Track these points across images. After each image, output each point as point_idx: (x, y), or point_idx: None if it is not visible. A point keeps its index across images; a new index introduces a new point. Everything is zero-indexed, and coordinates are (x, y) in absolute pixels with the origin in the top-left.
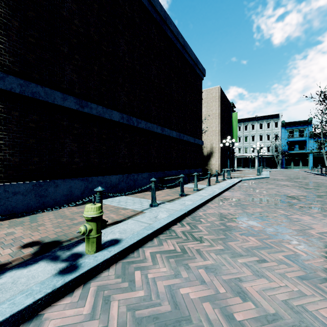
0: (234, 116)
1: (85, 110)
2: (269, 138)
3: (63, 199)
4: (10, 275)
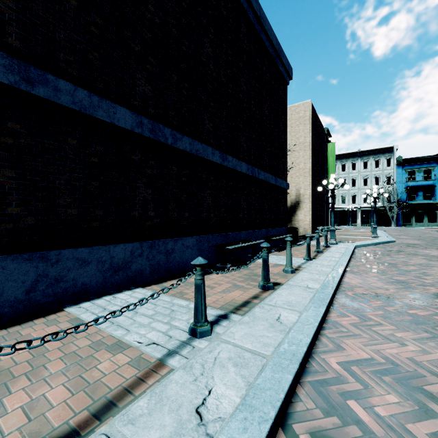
0: (330, 149)
1: (37, 90)
2: (377, 182)
3: None
4: None
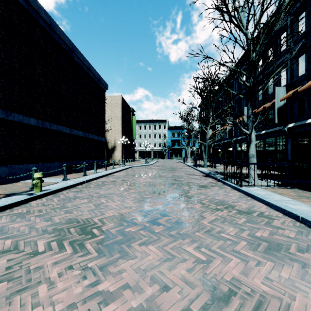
0: (134, 119)
1: (9, 118)
2: (160, 136)
3: None
4: (5, 198)
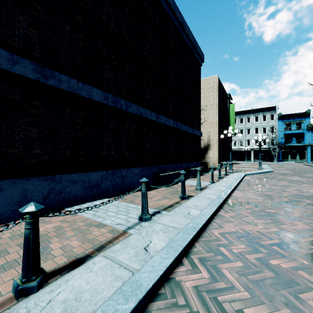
0: (231, 108)
1: (49, 81)
2: (265, 130)
3: (11, 208)
4: None
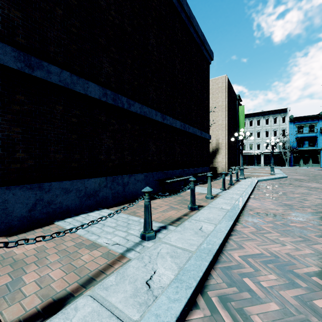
0: (241, 110)
1: (36, 73)
2: (275, 134)
3: None
4: None
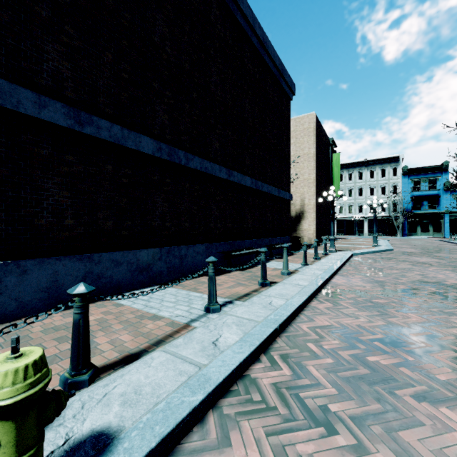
0: (335, 159)
1: (85, 129)
2: (383, 191)
3: (39, 296)
4: None
